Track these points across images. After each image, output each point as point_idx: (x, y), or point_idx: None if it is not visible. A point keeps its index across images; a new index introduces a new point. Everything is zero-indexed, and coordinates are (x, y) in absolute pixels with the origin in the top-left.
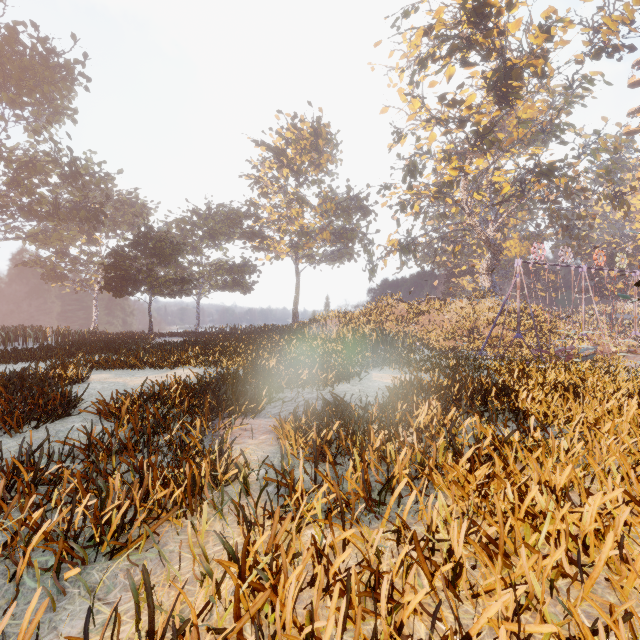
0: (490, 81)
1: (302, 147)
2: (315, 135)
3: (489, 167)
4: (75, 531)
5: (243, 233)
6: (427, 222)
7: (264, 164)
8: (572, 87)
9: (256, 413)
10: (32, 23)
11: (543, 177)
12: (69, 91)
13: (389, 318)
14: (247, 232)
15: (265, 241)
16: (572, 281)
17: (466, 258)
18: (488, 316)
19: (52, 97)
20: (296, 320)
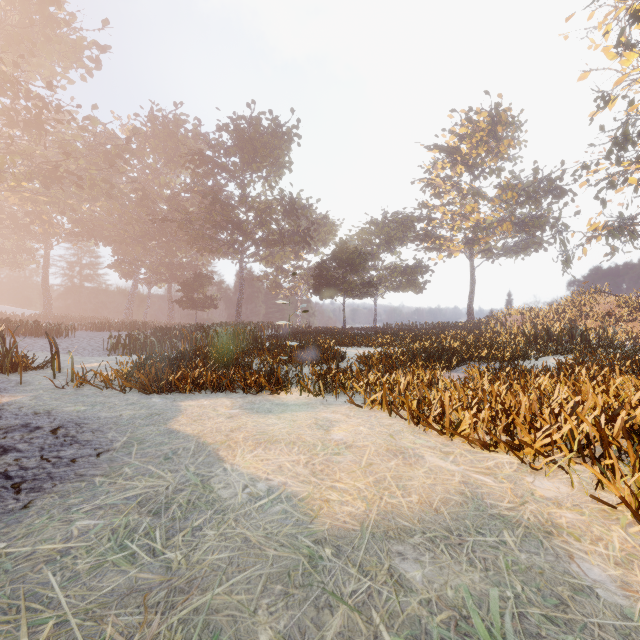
0: None
1: (478, 139)
2: (493, 123)
3: None
4: (391, 383)
5: (416, 236)
6: None
7: (436, 166)
8: None
9: (450, 369)
10: (269, 111)
11: None
12: (288, 150)
13: (590, 314)
14: (420, 235)
15: (437, 241)
16: None
17: None
18: None
19: (277, 157)
20: (471, 318)
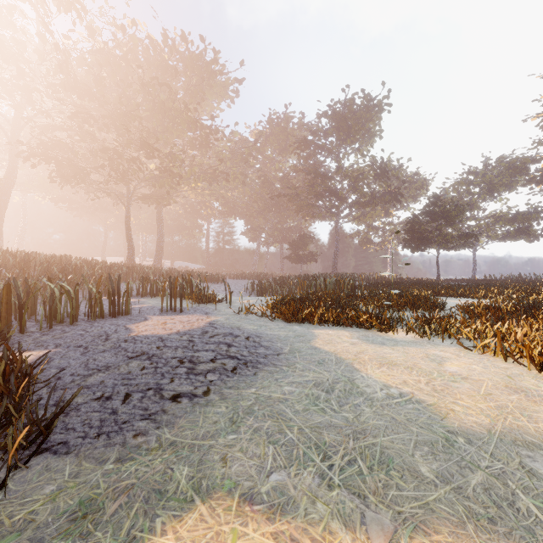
0: None
1: None
2: None
3: None
4: (503, 333)
5: (529, 179)
6: None
7: None
8: None
9: None
10: (362, 90)
11: None
12: (379, 120)
13: None
14: (535, 177)
15: None
16: None
17: None
18: None
19: (369, 128)
20: None
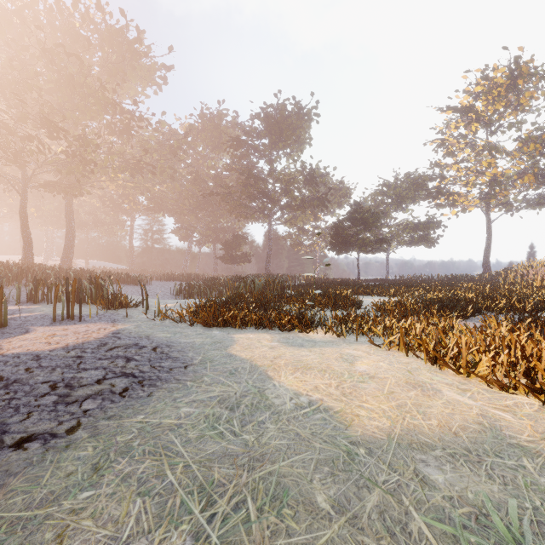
0: None
1: (495, 96)
2: (512, 77)
3: None
4: (406, 328)
5: (428, 194)
6: None
7: (449, 126)
8: None
9: (465, 318)
10: (293, 97)
11: None
12: (308, 128)
13: None
14: (432, 193)
15: (450, 197)
16: None
17: None
18: None
19: (299, 135)
20: (487, 271)
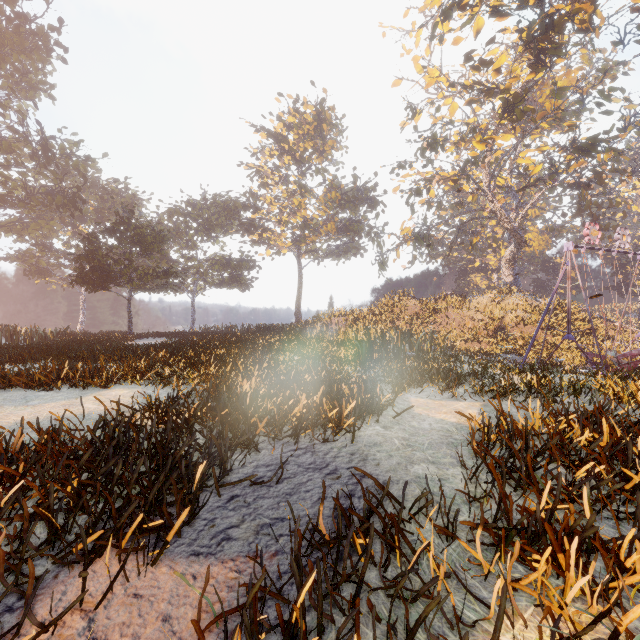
0: (529, 30)
1: (305, 132)
2: (319, 120)
3: (517, 144)
4: None
5: (241, 225)
6: (441, 212)
7: (264, 152)
8: (623, 42)
9: (160, 551)
10: None
11: (581, 154)
12: (43, 62)
13: (402, 316)
14: (245, 224)
15: (265, 234)
16: (630, 270)
17: (480, 253)
18: (516, 314)
19: (25, 70)
20: (298, 319)
